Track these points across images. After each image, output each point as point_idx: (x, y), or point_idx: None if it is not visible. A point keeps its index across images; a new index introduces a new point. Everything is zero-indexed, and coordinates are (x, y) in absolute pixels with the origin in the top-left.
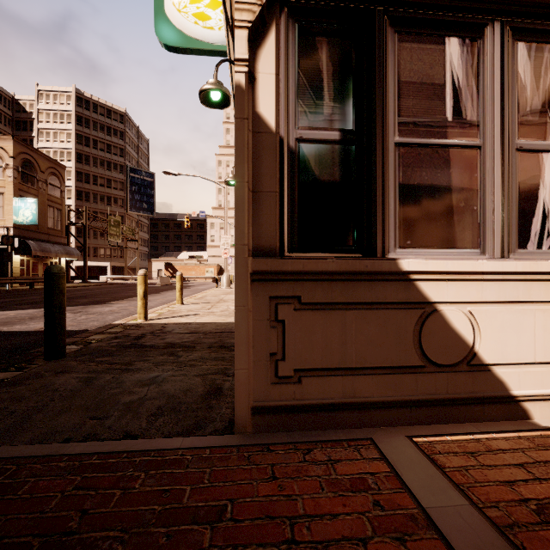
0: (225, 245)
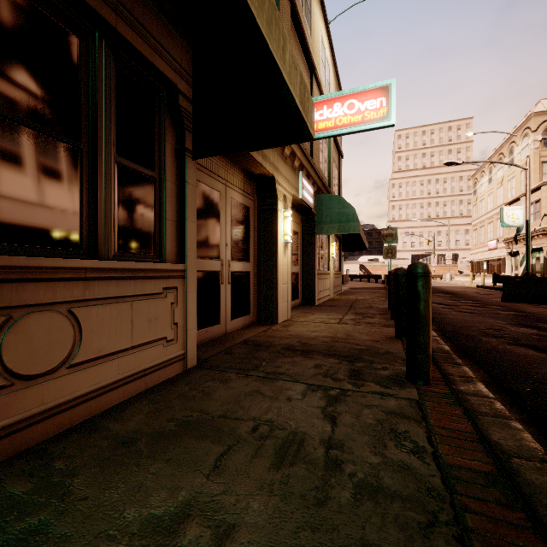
0: (448, 257)
